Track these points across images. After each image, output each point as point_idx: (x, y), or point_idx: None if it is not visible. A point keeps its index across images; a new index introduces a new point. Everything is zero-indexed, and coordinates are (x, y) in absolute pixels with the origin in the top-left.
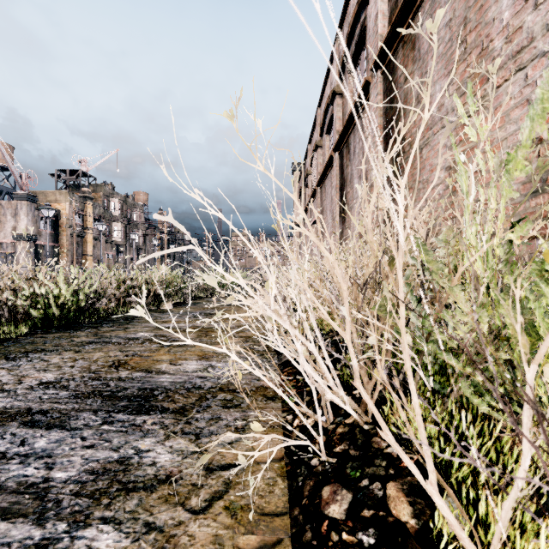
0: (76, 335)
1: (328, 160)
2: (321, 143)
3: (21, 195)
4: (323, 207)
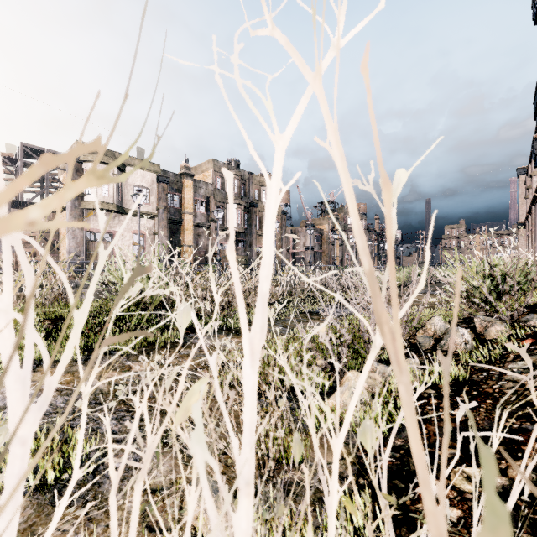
0: (411, 287)
1: (534, 196)
2: (534, 173)
3: (308, 224)
4: (535, 222)
